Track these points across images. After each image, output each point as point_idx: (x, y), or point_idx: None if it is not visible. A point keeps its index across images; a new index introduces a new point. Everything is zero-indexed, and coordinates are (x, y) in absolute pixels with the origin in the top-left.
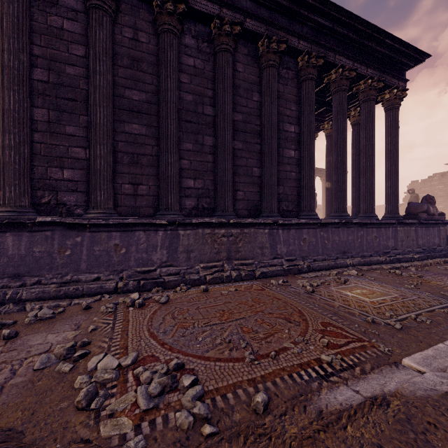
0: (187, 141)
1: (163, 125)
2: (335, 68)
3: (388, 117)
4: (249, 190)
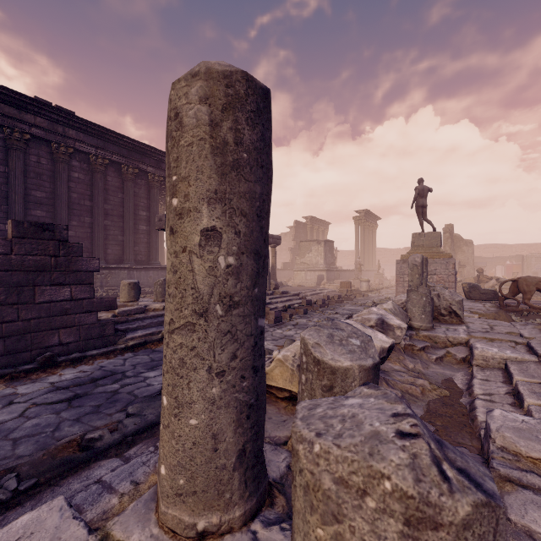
0: (73, 220)
1: (59, 213)
2: None
3: None
4: (116, 249)
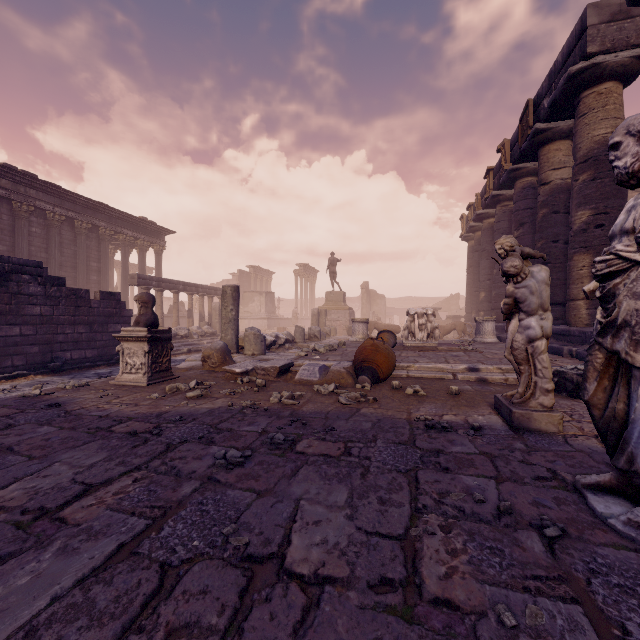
0: None
1: None
2: (122, 234)
3: (156, 259)
4: None
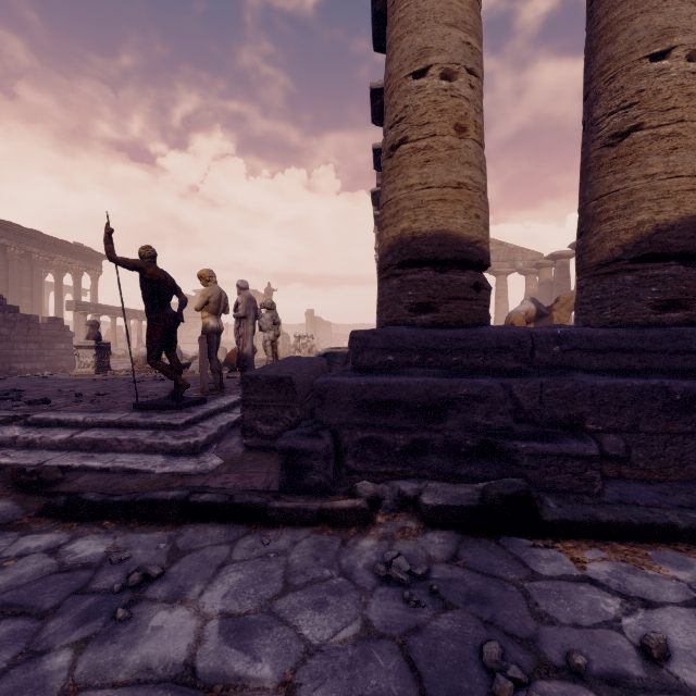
0: None
1: None
2: (56, 259)
3: (92, 284)
4: None
